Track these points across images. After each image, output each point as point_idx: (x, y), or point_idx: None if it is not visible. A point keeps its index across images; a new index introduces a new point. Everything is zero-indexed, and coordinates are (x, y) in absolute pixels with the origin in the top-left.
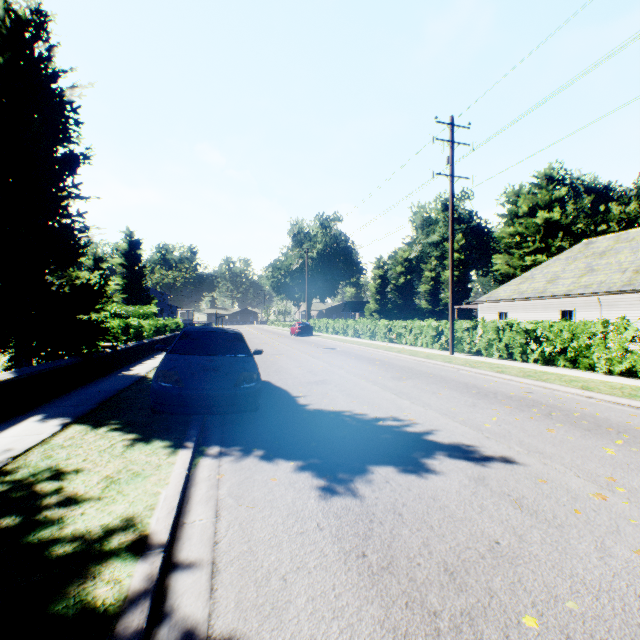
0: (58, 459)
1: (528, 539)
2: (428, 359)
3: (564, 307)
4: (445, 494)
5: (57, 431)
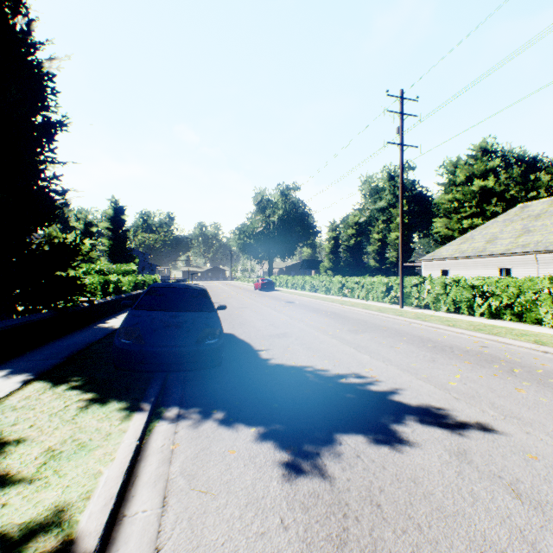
0: (4, 425)
1: (544, 550)
2: (380, 312)
3: (503, 265)
4: (426, 475)
5: (15, 389)
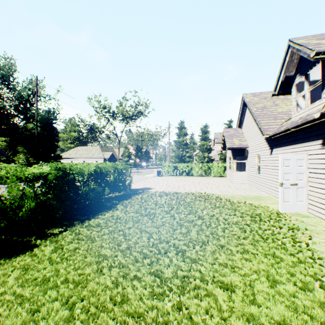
0: None
1: None
2: None
3: (72, 160)
4: None
5: None
